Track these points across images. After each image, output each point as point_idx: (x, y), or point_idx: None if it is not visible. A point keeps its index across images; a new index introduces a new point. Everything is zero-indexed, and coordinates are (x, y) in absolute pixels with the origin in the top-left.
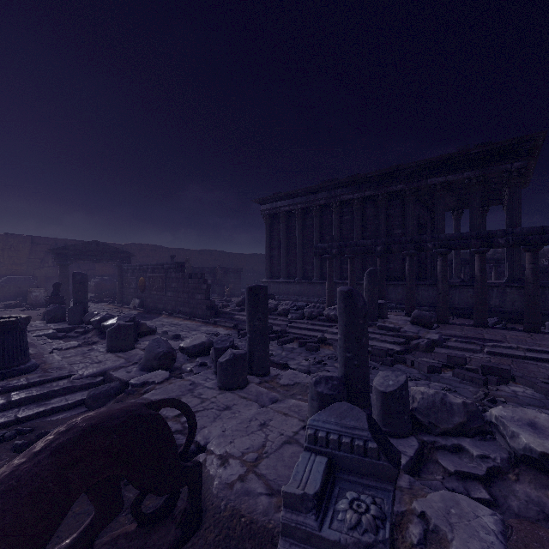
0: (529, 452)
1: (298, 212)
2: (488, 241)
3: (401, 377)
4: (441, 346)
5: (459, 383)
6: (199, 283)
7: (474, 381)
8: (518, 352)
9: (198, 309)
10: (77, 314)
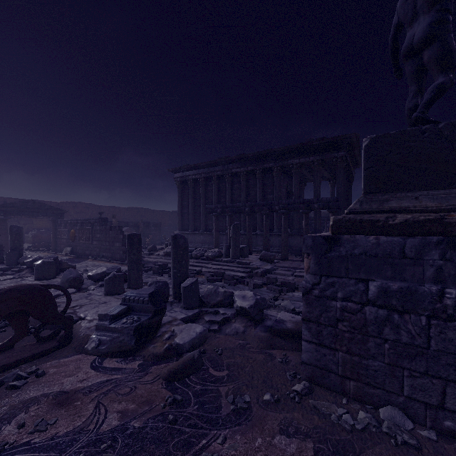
0: (237, 308)
1: (201, 180)
2: (309, 205)
3: (194, 279)
4: (271, 273)
5: (267, 292)
6: (117, 234)
7: (275, 291)
8: None
9: (117, 254)
10: (14, 257)
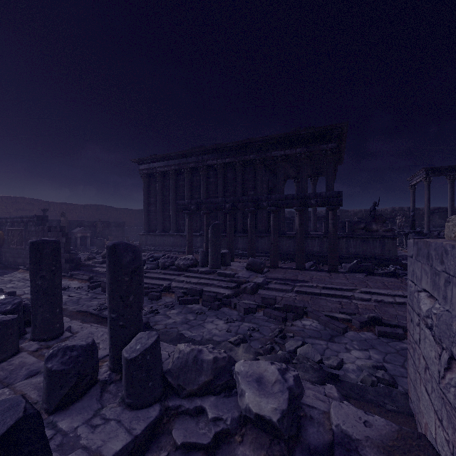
0: (249, 413)
1: (171, 173)
2: (304, 201)
3: (151, 339)
4: (264, 288)
5: (265, 321)
6: (58, 236)
7: (277, 318)
8: (316, 290)
9: None
10: None
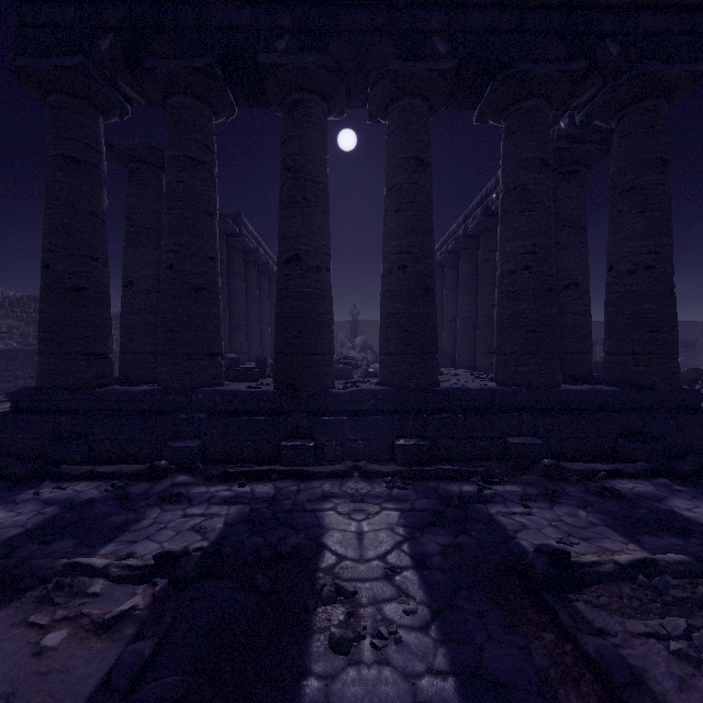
0: None
1: None
2: None
3: None
4: None
5: None
6: None
7: None
8: None
9: None
10: None
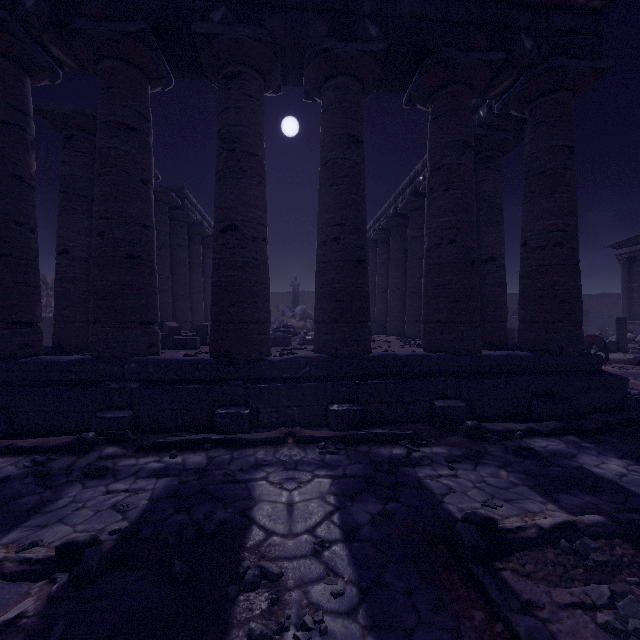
0: None
1: None
2: None
3: None
4: None
5: None
6: None
7: None
8: None
9: None
10: None
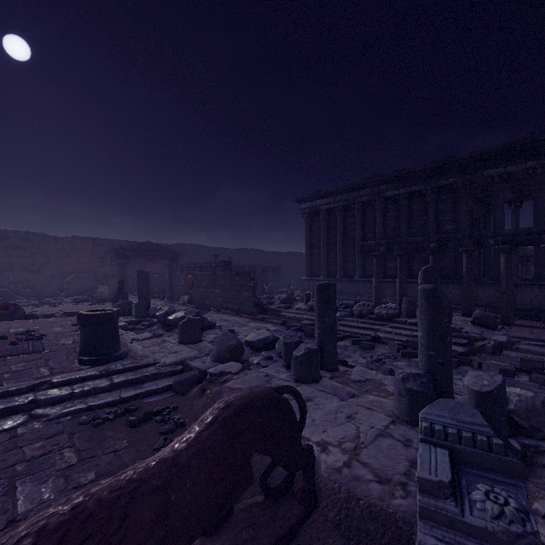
0: None
1: (338, 209)
2: None
3: (497, 378)
4: (510, 348)
5: (538, 388)
6: (246, 281)
7: None
8: None
9: (245, 305)
10: (142, 308)
